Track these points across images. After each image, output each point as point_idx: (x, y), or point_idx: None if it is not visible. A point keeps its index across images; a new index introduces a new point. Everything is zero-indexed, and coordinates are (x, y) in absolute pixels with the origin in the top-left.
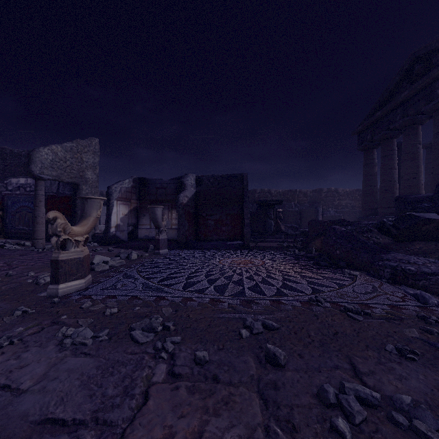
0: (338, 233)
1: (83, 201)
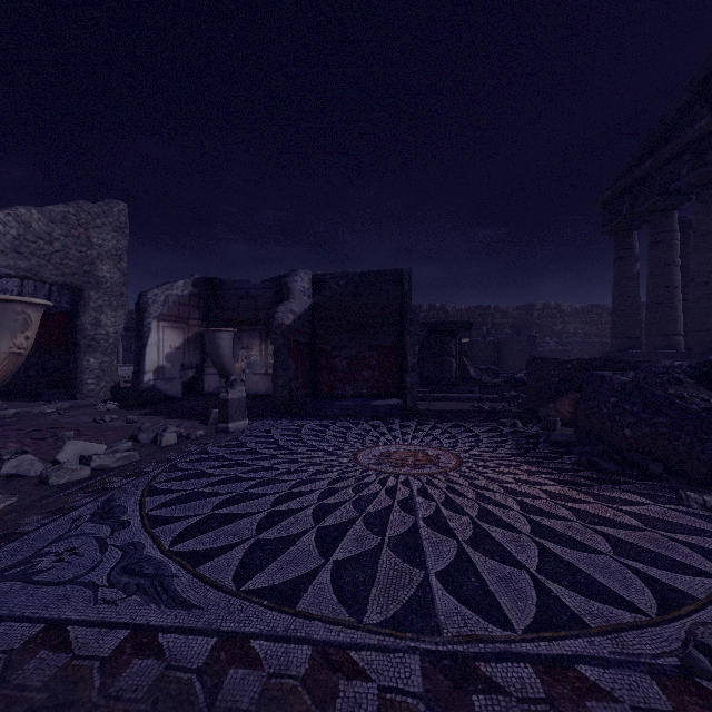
0: (618, 388)
1: None
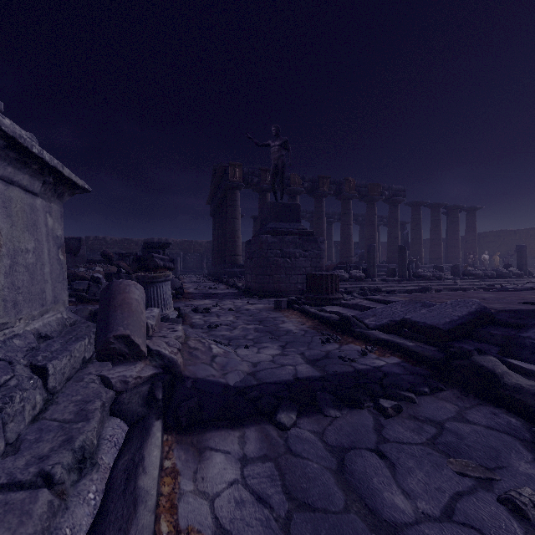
0: None
1: None
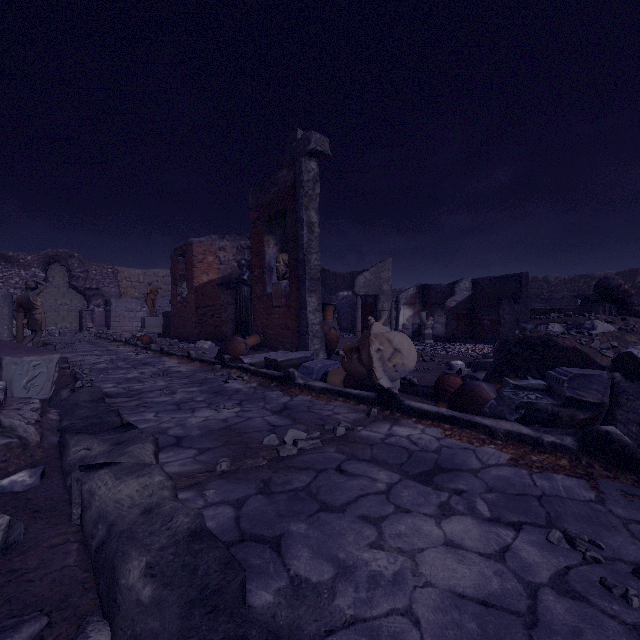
0: None
1: (380, 312)
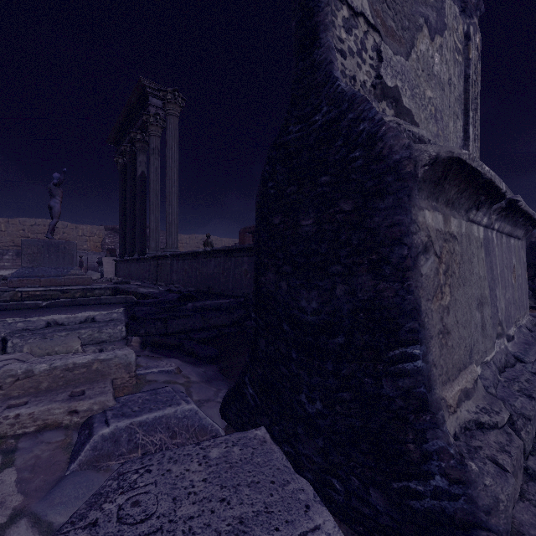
0: None
1: None
